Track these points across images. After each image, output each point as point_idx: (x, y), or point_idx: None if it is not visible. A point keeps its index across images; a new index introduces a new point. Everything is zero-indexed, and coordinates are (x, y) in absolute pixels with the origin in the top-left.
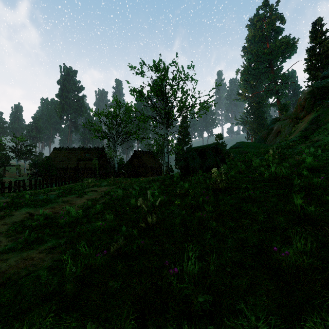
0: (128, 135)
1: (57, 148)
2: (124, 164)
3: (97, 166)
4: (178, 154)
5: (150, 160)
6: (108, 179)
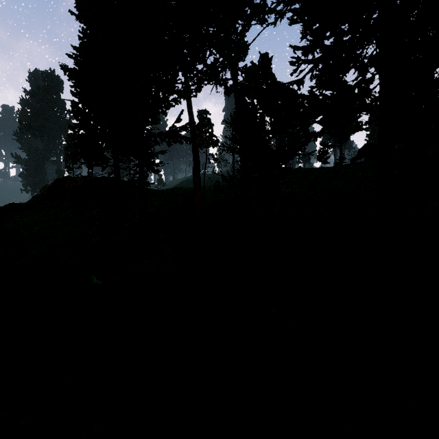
0: None
1: None
2: None
3: None
4: None
5: None
6: None
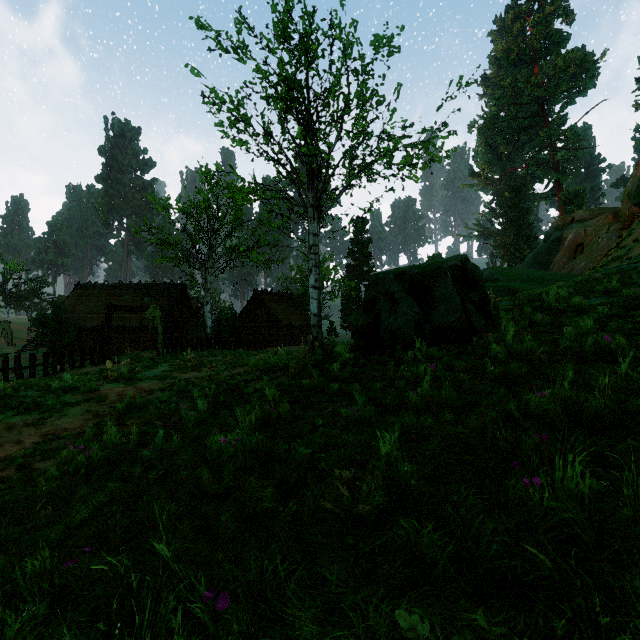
0: (236, 255)
1: (84, 285)
2: (233, 320)
3: (159, 324)
4: (348, 298)
5: (288, 311)
6: (185, 355)
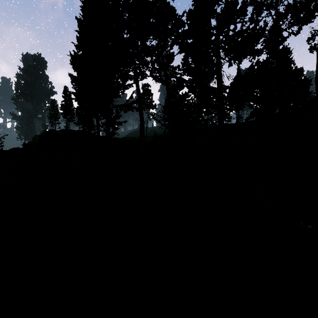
0: None
1: None
2: None
3: None
4: None
5: None
6: None
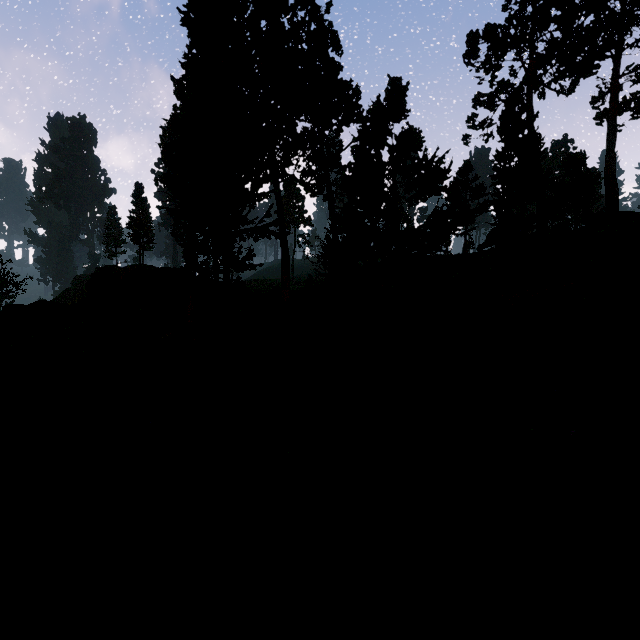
0: None
1: None
2: None
3: None
4: None
5: None
6: None
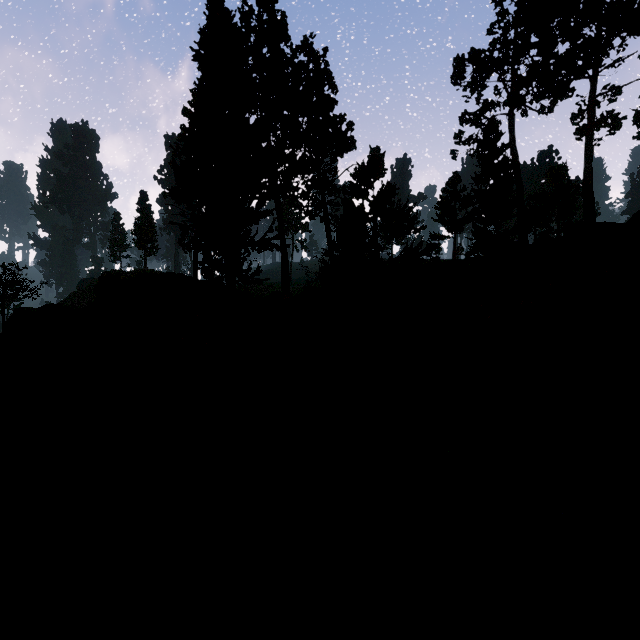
0: None
1: None
2: None
3: None
4: None
5: None
6: None
